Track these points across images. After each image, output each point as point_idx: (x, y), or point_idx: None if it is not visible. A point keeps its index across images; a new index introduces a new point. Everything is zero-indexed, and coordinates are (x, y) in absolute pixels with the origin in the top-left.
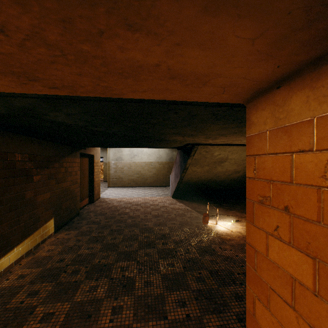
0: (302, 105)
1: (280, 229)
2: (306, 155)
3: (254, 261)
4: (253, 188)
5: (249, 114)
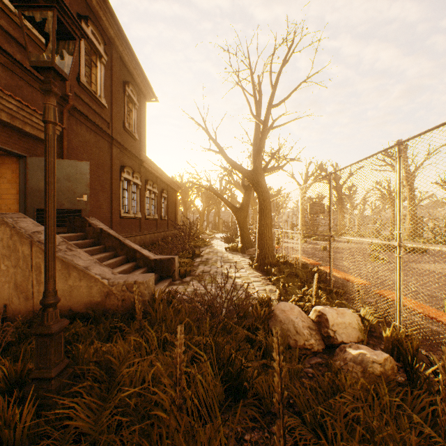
0: (9, 161)
1: (5, 182)
2: (10, 168)
3: None
4: None
5: None
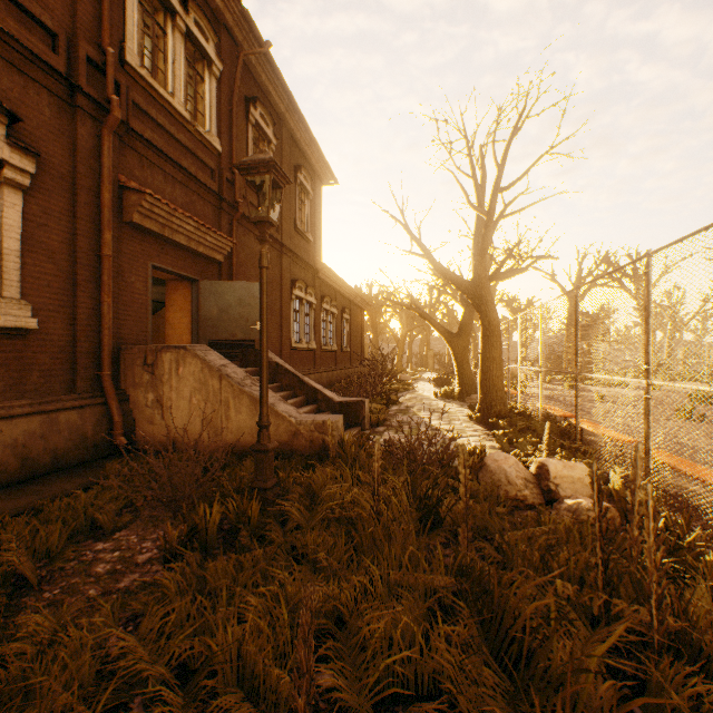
0: (181, 286)
1: (177, 310)
2: (182, 295)
3: (170, 321)
4: (170, 303)
5: (168, 284)
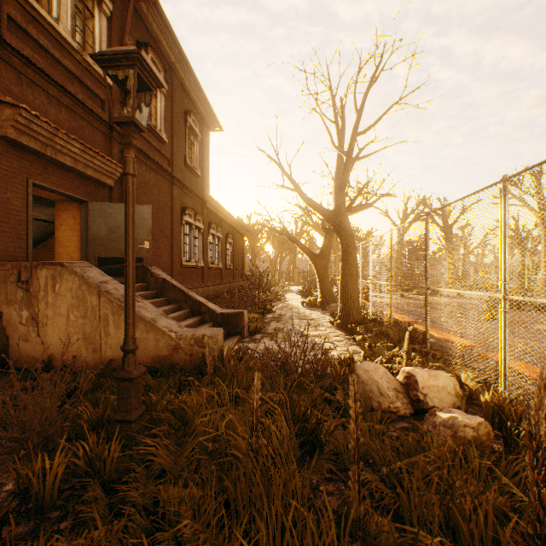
0: (70, 206)
1: (66, 229)
2: (71, 215)
3: (59, 240)
4: (59, 222)
5: (57, 204)
